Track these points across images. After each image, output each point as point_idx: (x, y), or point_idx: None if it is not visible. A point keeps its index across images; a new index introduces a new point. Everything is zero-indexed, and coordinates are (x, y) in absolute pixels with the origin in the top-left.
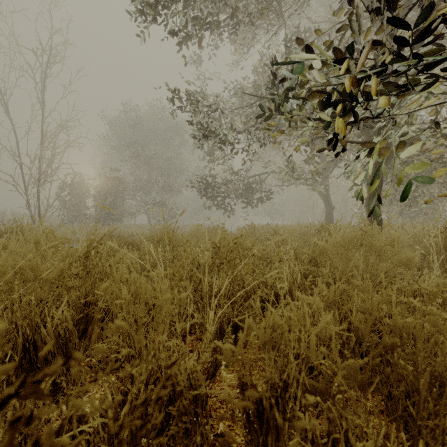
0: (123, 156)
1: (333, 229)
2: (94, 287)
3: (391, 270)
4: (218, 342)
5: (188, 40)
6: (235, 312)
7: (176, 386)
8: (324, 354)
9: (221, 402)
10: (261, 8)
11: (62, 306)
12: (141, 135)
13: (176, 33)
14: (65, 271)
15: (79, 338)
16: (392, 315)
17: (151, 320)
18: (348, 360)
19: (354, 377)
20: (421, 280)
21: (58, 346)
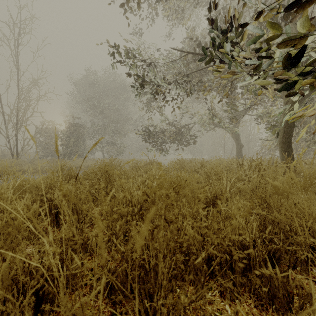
0: (84, 108)
1: (292, 166)
2: None
3: None
4: None
5: (128, 1)
6: None
7: None
8: None
9: None
10: None
11: None
12: (97, 93)
13: None
14: None
15: None
16: None
17: None
18: None
19: None
20: None
21: None
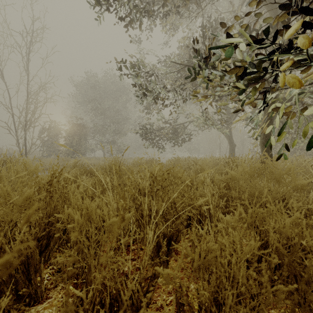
0: (85, 109)
1: (242, 161)
2: (56, 208)
3: (288, 194)
4: (158, 268)
5: (132, 23)
6: (168, 228)
7: (120, 304)
8: (251, 275)
9: (159, 309)
10: (185, 0)
11: (24, 229)
12: (98, 94)
13: (123, 18)
14: (31, 196)
15: (42, 251)
16: (303, 235)
17: (101, 237)
18: (278, 285)
19: (292, 310)
20: (307, 200)
21: (20, 262)
